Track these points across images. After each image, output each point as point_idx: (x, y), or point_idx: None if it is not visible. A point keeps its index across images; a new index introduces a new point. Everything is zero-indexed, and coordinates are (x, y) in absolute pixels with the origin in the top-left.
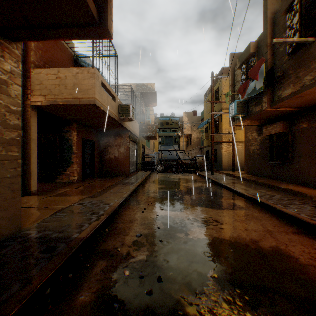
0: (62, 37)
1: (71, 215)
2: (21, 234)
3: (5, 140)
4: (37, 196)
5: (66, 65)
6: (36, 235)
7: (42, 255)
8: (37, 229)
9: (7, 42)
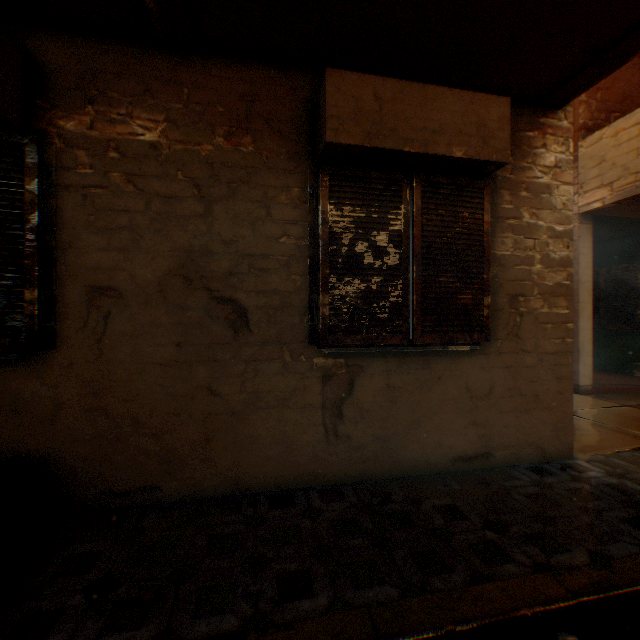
0: None
1: None
2: (571, 462)
3: (544, 289)
4: (589, 399)
5: None
6: (601, 477)
7: (622, 527)
8: (602, 466)
9: (547, 117)
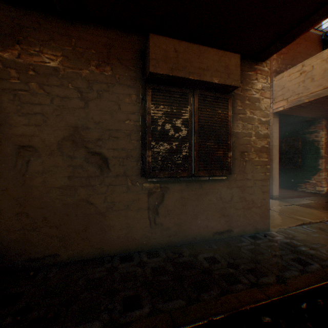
0: (314, 22)
1: (323, 233)
2: (269, 233)
3: (256, 149)
4: (278, 202)
5: (310, 54)
6: (282, 239)
7: (291, 263)
8: (283, 234)
9: (258, 65)
